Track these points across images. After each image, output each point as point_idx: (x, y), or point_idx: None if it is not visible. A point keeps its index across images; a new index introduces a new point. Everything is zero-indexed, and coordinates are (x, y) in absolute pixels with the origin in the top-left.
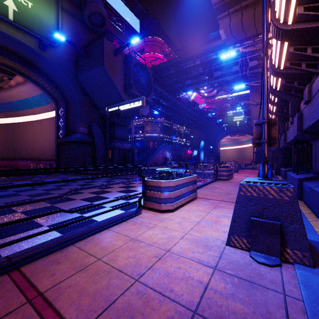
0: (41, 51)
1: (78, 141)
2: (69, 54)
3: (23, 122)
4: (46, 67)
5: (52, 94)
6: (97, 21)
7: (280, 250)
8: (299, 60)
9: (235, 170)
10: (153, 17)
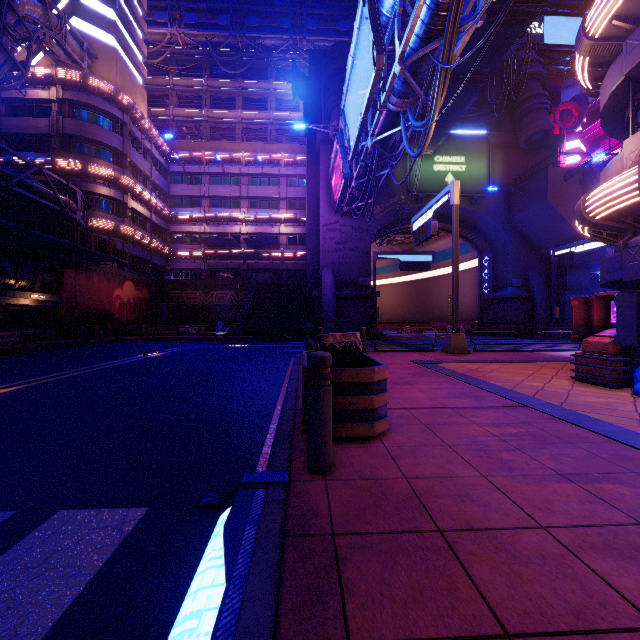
0: (471, 206)
1: (510, 298)
2: (499, 195)
3: (435, 276)
4: (473, 218)
5: (475, 243)
6: (537, 138)
7: None
8: None
9: None
10: None
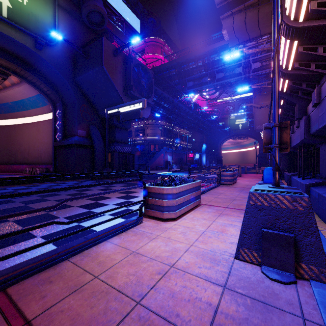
0: (37, 50)
1: (76, 145)
2: (67, 54)
3: (18, 124)
4: (42, 66)
5: (49, 96)
6: (96, 20)
7: (295, 266)
8: (309, 61)
9: (238, 174)
10: (154, 17)
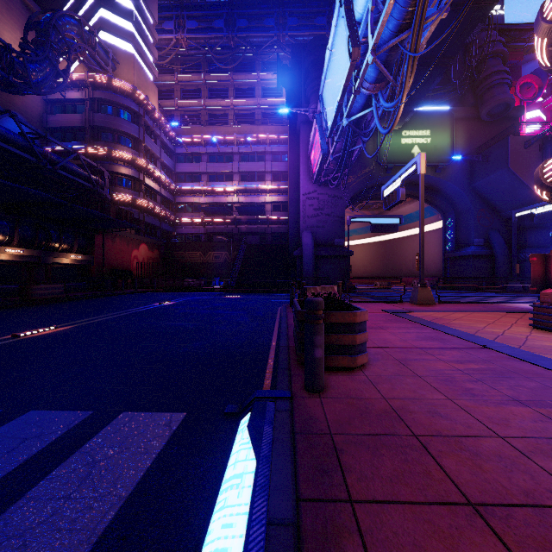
0: (435, 174)
1: (472, 255)
2: (462, 163)
3: (402, 237)
4: (438, 185)
5: (439, 207)
6: (498, 110)
7: None
8: None
9: None
10: None
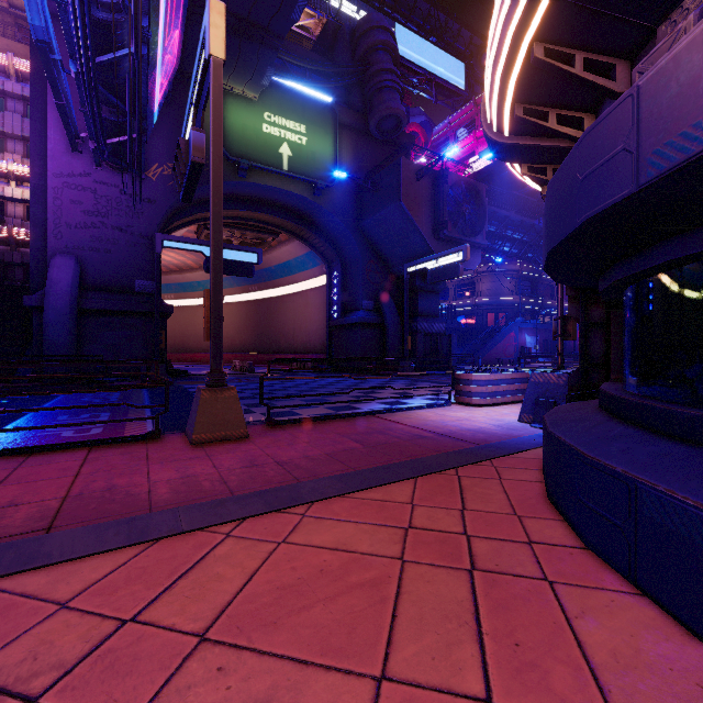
0: (315, 198)
1: (361, 323)
2: (349, 190)
3: (281, 296)
4: (319, 217)
5: (323, 253)
6: (390, 126)
7: None
8: None
9: None
10: None
